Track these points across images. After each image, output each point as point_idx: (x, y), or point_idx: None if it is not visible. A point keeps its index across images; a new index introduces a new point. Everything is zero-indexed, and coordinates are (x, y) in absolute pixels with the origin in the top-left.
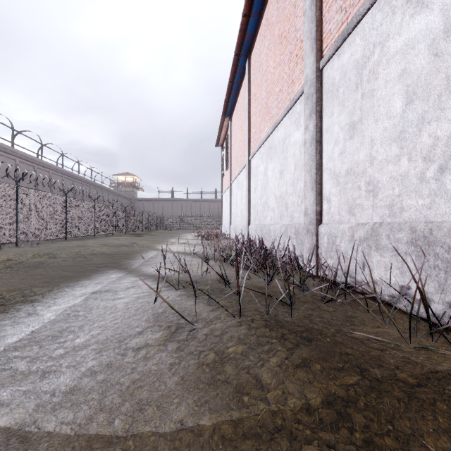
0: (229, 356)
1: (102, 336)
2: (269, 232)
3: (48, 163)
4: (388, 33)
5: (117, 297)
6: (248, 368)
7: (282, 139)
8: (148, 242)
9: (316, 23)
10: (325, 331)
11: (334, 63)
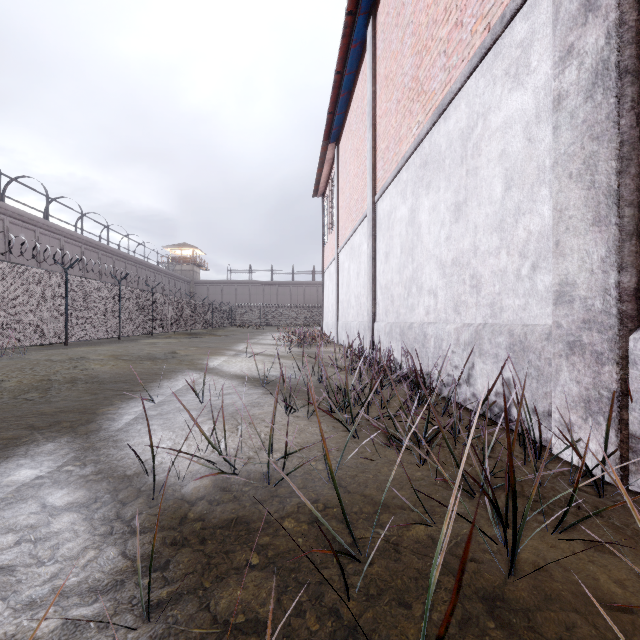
0: None
1: None
2: (423, 340)
3: (57, 226)
4: None
5: None
6: None
7: (462, 131)
8: (197, 351)
9: None
10: None
11: None
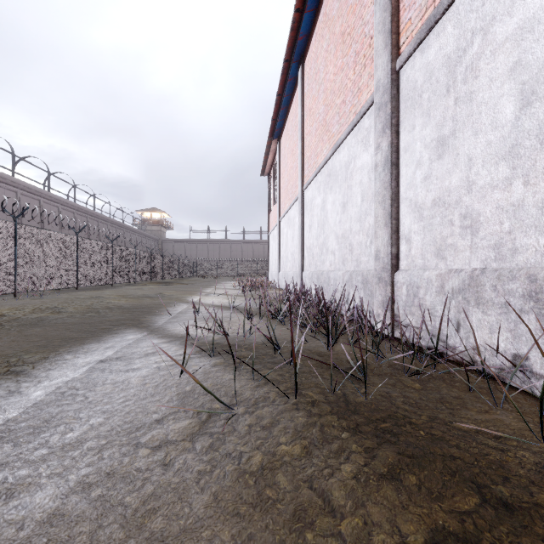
0: (282, 459)
1: (105, 426)
2: (328, 281)
3: (56, 196)
4: (494, 14)
5: (131, 368)
6: (310, 479)
7: (346, 163)
8: (177, 293)
9: (391, 11)
10: (414, 419)
11: (415, 61)
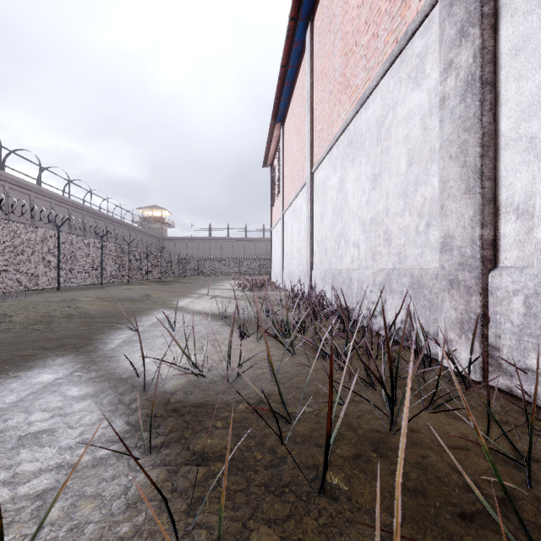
0: None
1: None
2: (349, 283)
3: (49, 191)
4: None
5: None
6: None
7: (378, 118)
8: (167, 295)
9: None
10: None
11: None
